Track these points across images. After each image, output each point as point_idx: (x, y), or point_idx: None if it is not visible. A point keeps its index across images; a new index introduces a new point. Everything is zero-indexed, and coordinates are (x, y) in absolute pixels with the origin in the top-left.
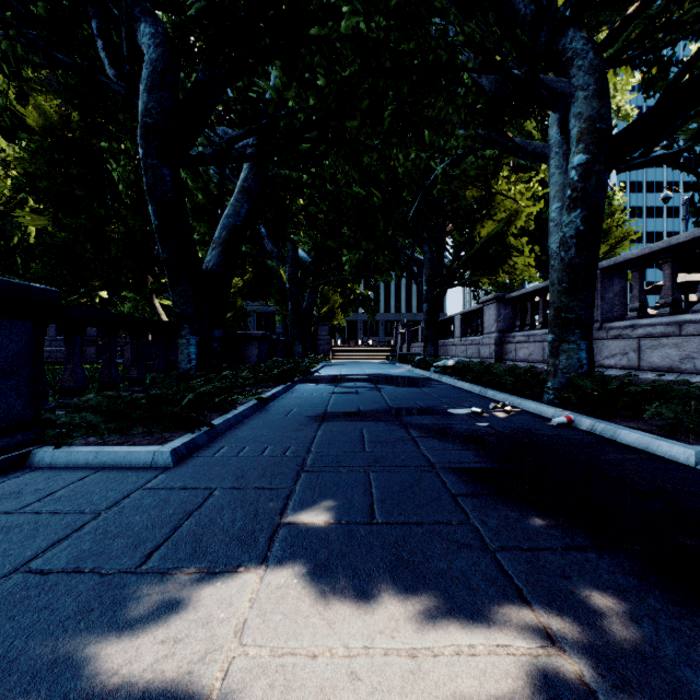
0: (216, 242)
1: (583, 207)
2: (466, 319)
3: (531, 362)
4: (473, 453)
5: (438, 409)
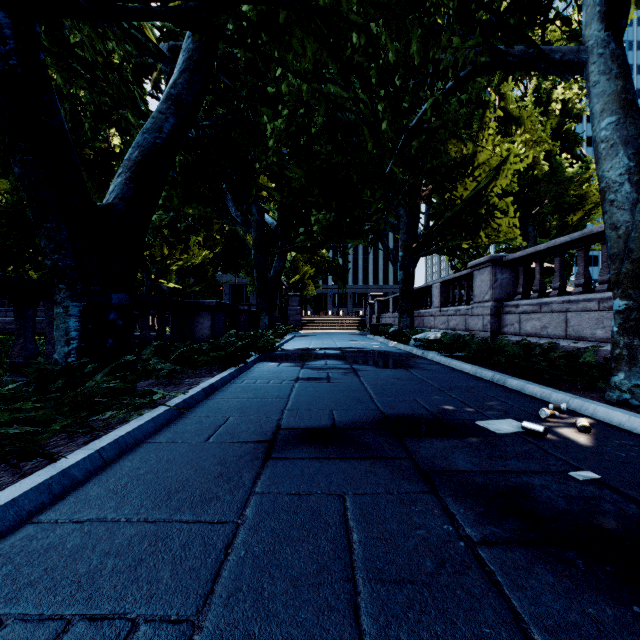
0: (123, 165)
1: None
2: (446, 288)
3: (544, 337)
4: None
5: (459, 419)
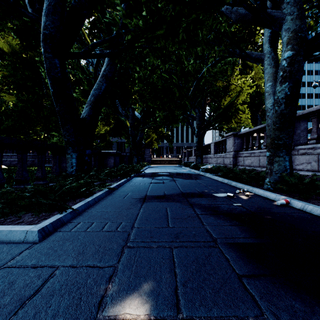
0: (88, 103)
1: (290, 81)
2: (216, 145)
3: (252, 166)
4: (238, 228)
5: (208, 193)
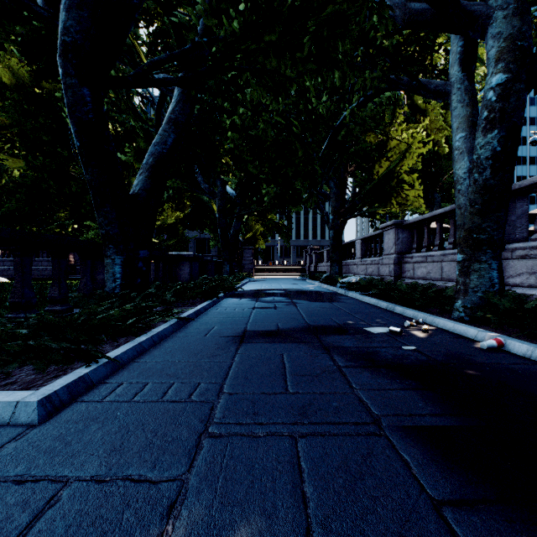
0: (143, 167)
1: (501, 127)
2: (366, 243)
3: (428, 280)
4: (418, 395)
5: (354, 327)
